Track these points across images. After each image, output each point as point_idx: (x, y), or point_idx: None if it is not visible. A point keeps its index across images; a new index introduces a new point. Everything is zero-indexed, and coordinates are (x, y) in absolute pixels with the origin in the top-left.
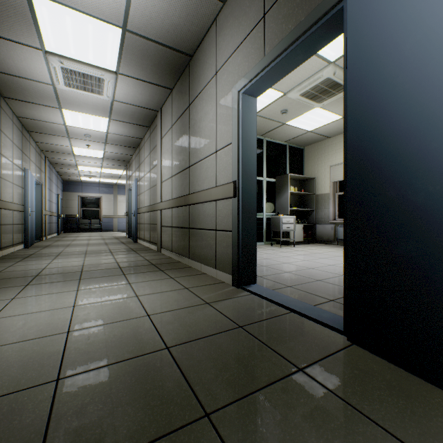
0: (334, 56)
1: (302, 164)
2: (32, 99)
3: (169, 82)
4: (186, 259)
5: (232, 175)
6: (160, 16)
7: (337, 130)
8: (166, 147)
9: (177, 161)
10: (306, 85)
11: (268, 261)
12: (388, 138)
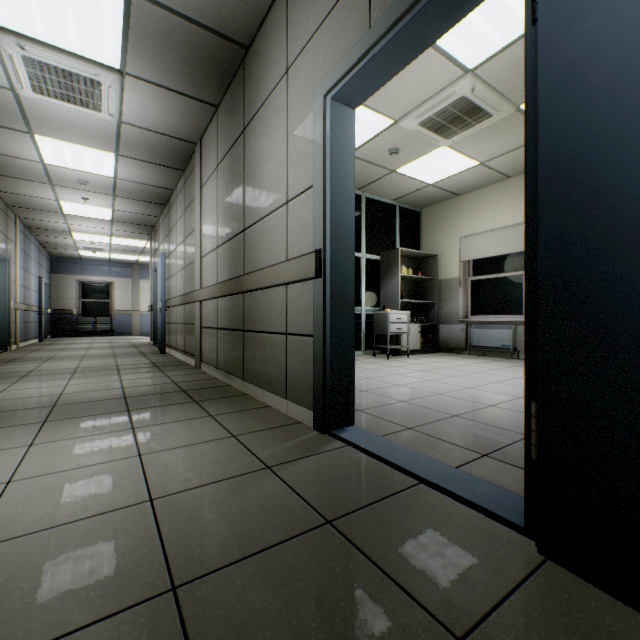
0: (474, 60)
1: (419, 234)
2: None
3: (212, 92)
4: (239, 381)
5: (313, 240)
6: None
7: (470, 184)
8: (208, 200)
9: (225, 222)
10: (430, 108)
11: (372, 383)
12: (638, 143)
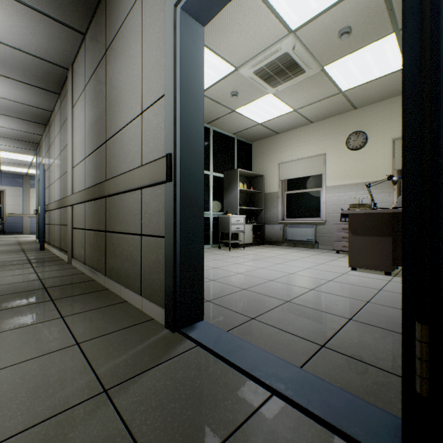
0: (296, 22)
1: (251, 160)
2: None
3: (78, 19)
4: (101, 276)
5: (164, 145)
6: None
7: (286, 125)
8: (78, 117)
9: (91, 135)
10: (262, 59)
11: (218, 272)
12: None
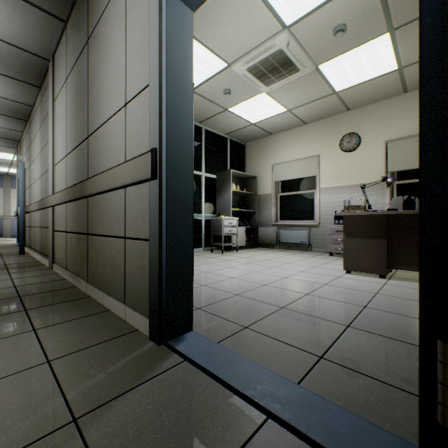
0: (291, 17)
1: (244, 161)
2: None
3: (58, 4)
4: (83, 282)
5: (149, 139)
6: None
7: (280, 126)
8: (59, 112)
9: (73, 131)
10: (256, 56)
11: (210, 277)
12: None
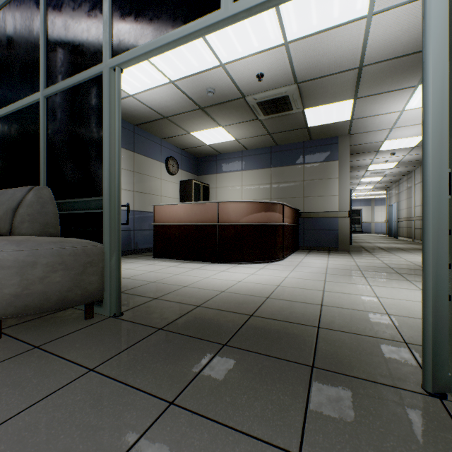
0: None
1: None
2: (351, 179)
3: (418, 165)
4: None
5: None
6: (413, 158)
7: None
8: (417, 190)
9: None
10: None
11: None
12: None
